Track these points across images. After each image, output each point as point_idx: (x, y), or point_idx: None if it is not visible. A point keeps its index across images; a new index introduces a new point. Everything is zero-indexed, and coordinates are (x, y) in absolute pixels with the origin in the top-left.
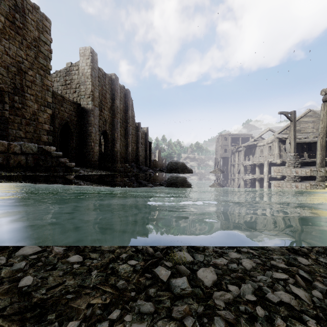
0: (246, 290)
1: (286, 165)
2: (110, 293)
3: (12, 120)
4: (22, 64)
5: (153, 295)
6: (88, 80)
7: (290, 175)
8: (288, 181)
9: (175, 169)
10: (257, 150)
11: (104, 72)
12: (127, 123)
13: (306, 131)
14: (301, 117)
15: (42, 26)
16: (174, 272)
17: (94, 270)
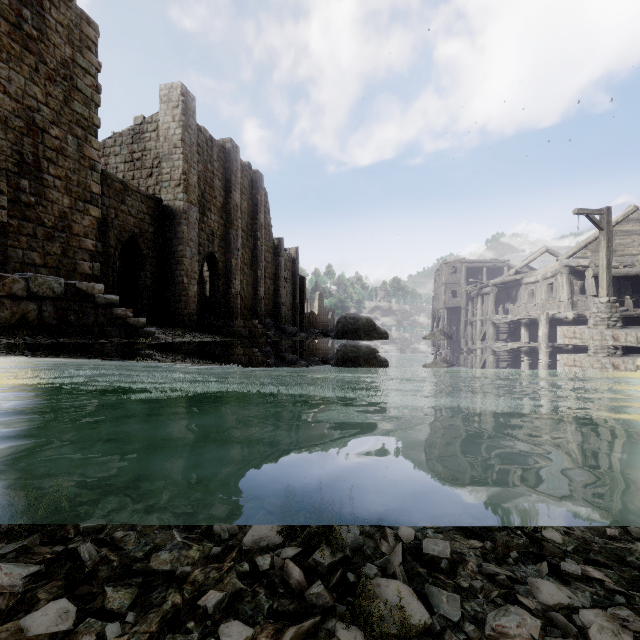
0: None
1: (589, 322)
2: None
3: (15, 230)
4: (36, 113)
5: None
6: (176, 150)
7: (601, 344)
8: (597, 356)
9: (353, 332)
10: (521, 292)
11: (209, 135)
12: (257, 239)
13: (628, 251)
14: (616, 222)
15: (79, 37)
16: None
17: None
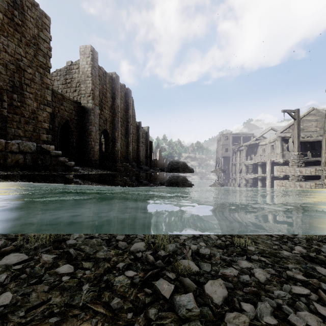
0: (264, 311)
1: (289, 164)
2: (103, 314)
3: (11, 119)
4: (21, 61)
5: (154, 318)
6: (88, 79)
7: (294, 174)
8: (292, 180)
9: (176, 169)
10: (259, 149)
11: (104, 71)
12: (128, 122)
13: (310, 129)
14: (304, 115)
15: (41, 24)
16: (178, 286)
17: (85, 283)
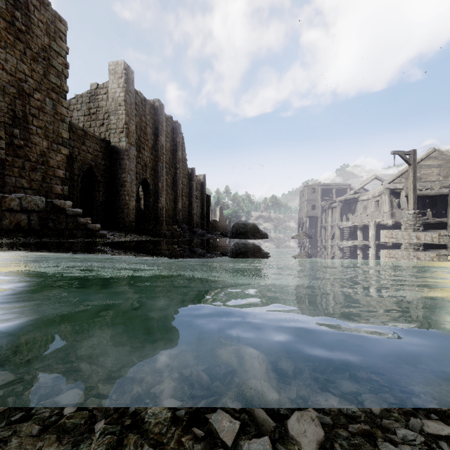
0: None
1: (402, 227)
2: None
3: (10, 164)
4: (25, 83)
5: None
6: (120, 108)
7: (409, 242)
8: (406, 250)
9: (243, 233)
10: (358, 206)
11: (143, 97)
12: (177, 168)
13: (429, 179)
14: (421, 159)
15: (54, 30)
16: (246, 421)
17: (100, 418)
